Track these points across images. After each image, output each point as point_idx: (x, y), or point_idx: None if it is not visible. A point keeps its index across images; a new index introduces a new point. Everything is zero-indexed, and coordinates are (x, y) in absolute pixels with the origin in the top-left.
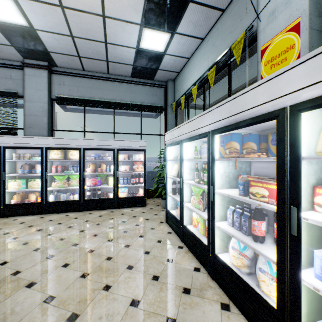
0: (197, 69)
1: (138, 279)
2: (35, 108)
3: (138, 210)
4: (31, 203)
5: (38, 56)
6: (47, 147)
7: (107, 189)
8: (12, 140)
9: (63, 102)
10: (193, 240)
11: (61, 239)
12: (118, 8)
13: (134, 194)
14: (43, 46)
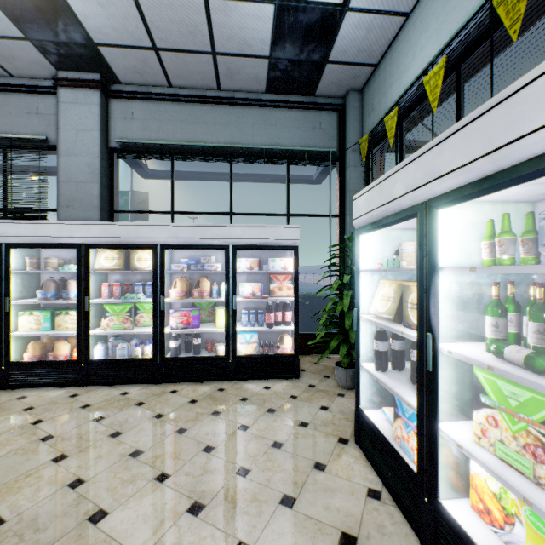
0: (438, 28)
1: None
2: (78, 167)
3: (280, 389)
4: (59, 361)
5: (81, 60)
6: (88, 243)
7: (215, 333)
8: (21, 229)
9: (130, 154)
10: None
11: (75, 482)
12: None
13: (271, 348)
14: (80, 29)
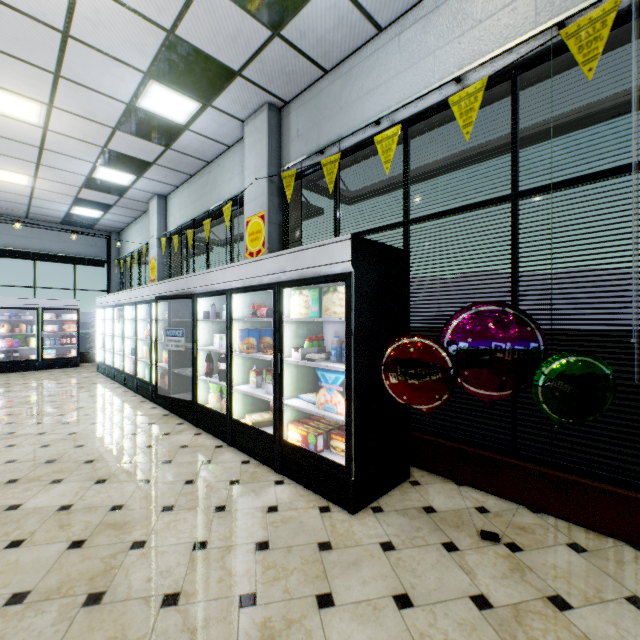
0: (135, 240)
1: (66, 384)
2: None
3: (69, 369)
4: None
5: None
6: None
7: (27, 352)
8: None
9: None
10: (109, 368)
11: None
12: (48, 197)
13: (64, 355)
14: None
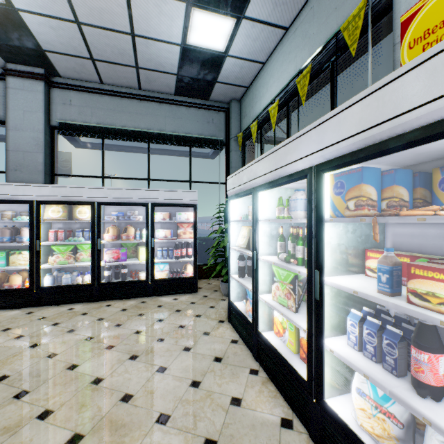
0: (278, 78)
1: None
2: (25, 140)
3: (184, 299)
4: (14, 289)
5: (29, 58)
6: (39, 200)
7: (137, 265)
8: None
9: (69, 132)
10: (278, 363)
11: (51, 355)
12: None
13: (178, 273)
14: (32, 39)
